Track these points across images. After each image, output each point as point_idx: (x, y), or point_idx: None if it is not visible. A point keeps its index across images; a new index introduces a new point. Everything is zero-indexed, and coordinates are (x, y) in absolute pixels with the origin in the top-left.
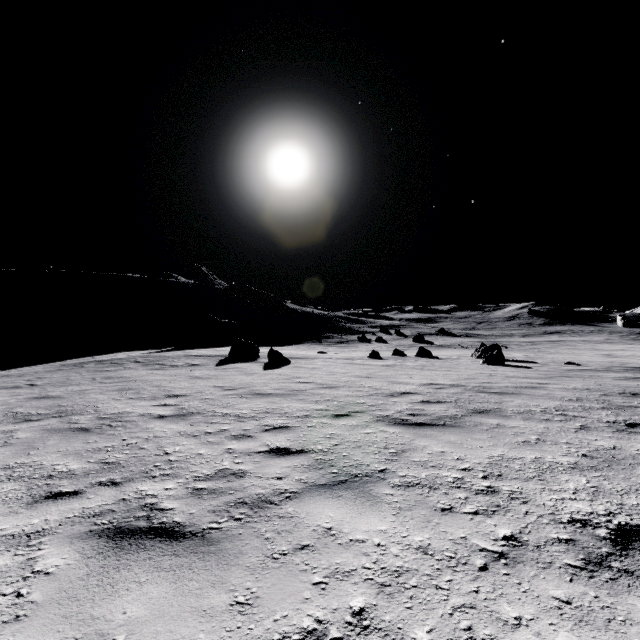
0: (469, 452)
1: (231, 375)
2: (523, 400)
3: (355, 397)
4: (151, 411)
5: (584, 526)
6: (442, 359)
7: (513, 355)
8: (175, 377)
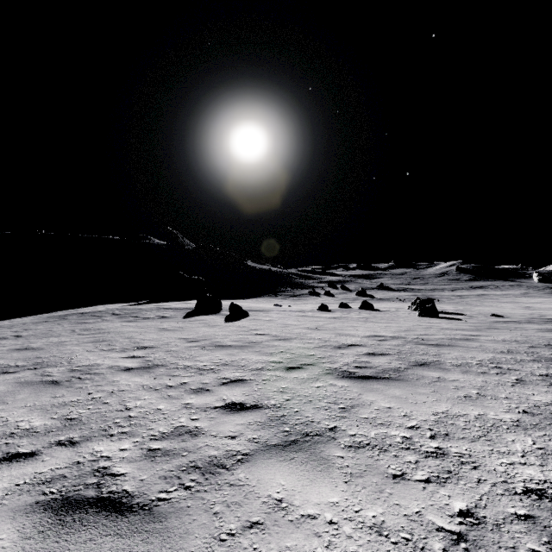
0: (415, 408)
1: (196, 327)
2: (459, 352)
3: (306, 349)
4: (119, 363)
5: (540, 498)
6: (383, 311)
7: (444, 307)
8: (146, 329)
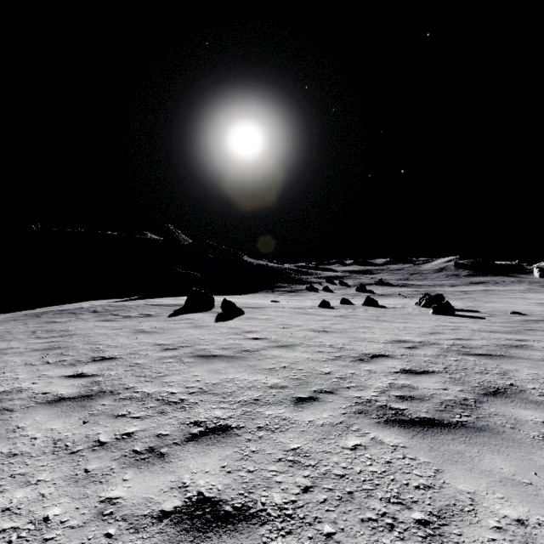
0: None
1: (179, 328)
2: (529, 368)
3: (317, 362)
4: (51, 388)
5: None
6: (389, 308)
7: (453, 304)
8: (119, 331)
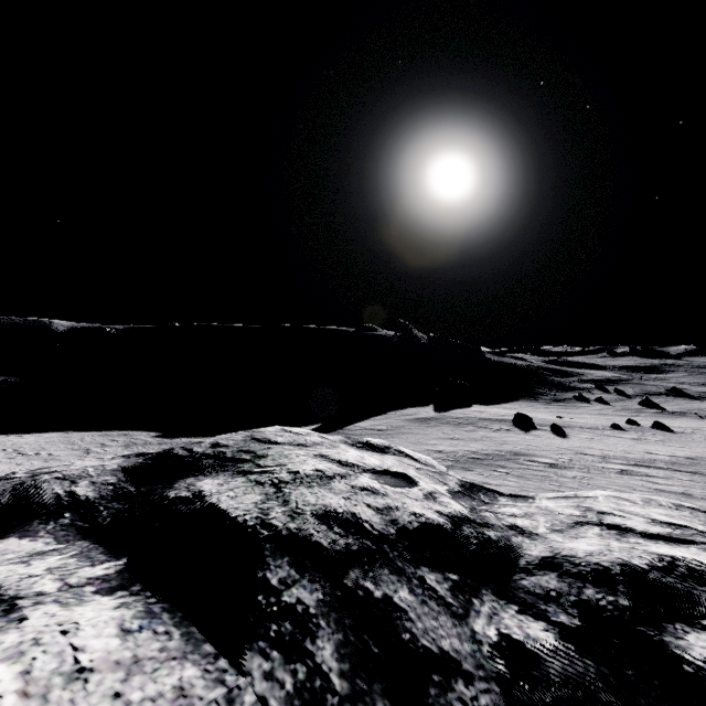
0: (691, 478)
1: (550, 441)
2: None
3: (637, 459)
4: (560, 457)
5: None
6: (677, 433)
7: None
8: (522, 439)
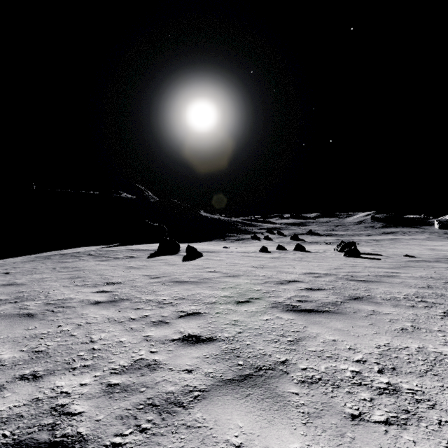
0: (358, 341)
1: (158, 265)
2: (386, 287)
3: (253, 285)
4: (90, 297)
5: None
6: (313, 252)
7: (364, 249)
8: (115, 267)
